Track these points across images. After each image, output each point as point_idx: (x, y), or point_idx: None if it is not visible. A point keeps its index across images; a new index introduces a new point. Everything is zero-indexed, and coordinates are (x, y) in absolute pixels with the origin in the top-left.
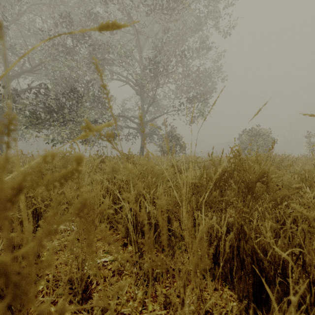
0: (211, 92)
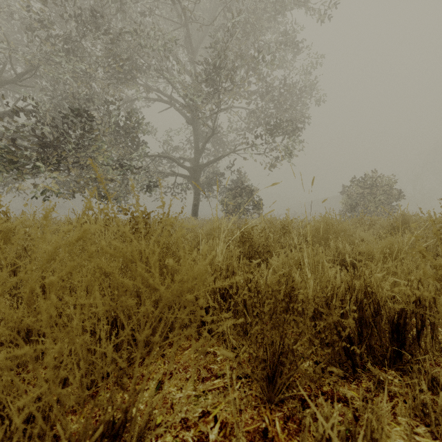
0: (301, 121)
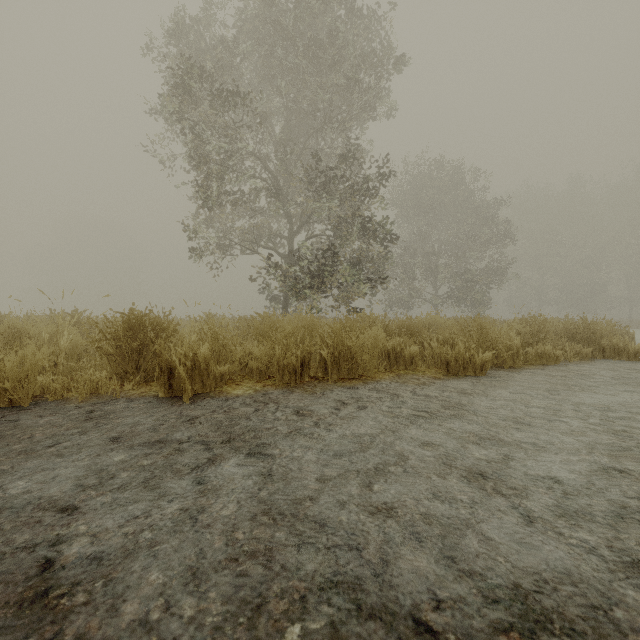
0: None
